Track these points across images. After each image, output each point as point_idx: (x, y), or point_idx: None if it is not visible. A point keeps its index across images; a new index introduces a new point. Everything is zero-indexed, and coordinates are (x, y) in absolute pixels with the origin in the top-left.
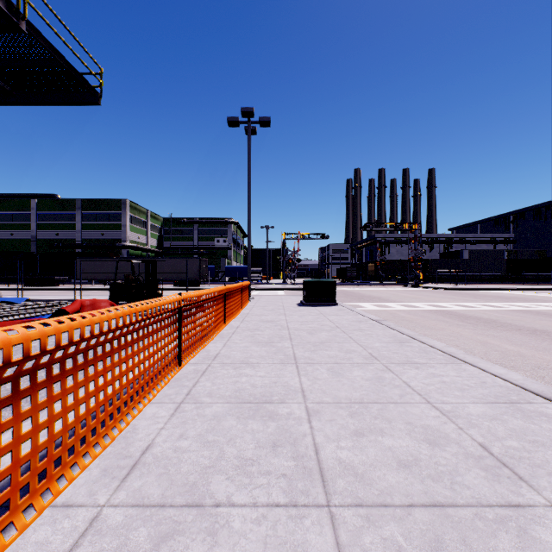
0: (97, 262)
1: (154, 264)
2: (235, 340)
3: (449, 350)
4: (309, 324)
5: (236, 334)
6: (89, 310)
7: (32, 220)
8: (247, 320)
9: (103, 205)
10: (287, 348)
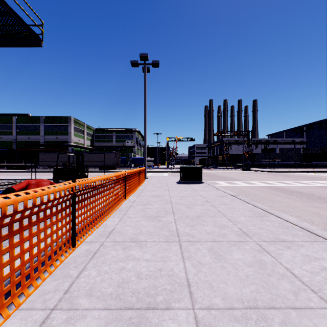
0: (51, 155)
1: (82, 156)
2: (129, 214)
3: (305, 225)
4: (186, 199)
5: (132, 208)
6: (34, 187)
7: (13, 129)
8: (141, 195)
9: (57, 120)
10: (171, 222)
